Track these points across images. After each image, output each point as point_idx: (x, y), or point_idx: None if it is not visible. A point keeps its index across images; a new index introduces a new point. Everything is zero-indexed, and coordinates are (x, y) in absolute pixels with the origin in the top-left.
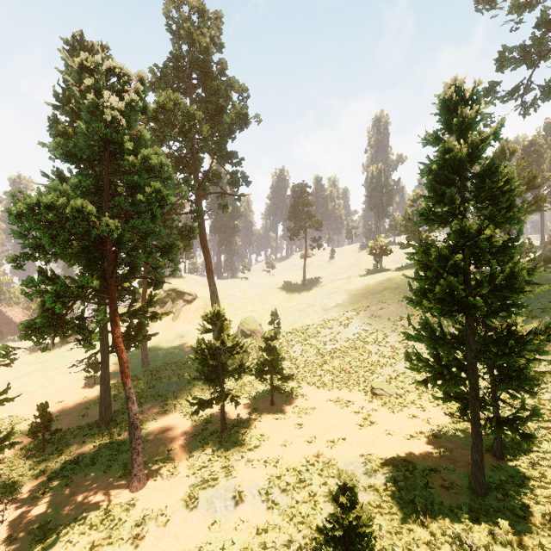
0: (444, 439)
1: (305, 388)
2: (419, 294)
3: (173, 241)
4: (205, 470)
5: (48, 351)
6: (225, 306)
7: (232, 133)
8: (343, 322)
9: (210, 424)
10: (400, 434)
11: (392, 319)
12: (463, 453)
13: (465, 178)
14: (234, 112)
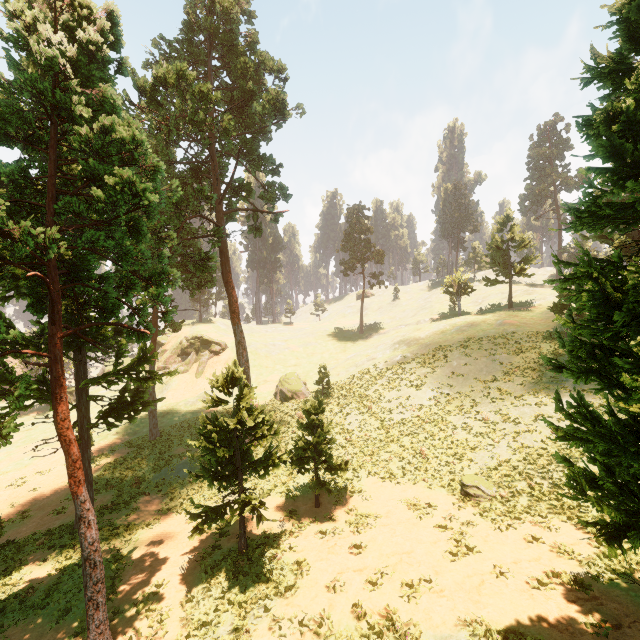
0: (598, 592)
1: (364, 479)
2: (584, 356)
3: (167, 269)
4: (206, 630)
5: (41, 415)
6: (261, 358)
7: (266, 131)
8: (415, 382)
9: (225, 538)
10: (520, 576)
11: (481, 379)
12: None
13: None
14: (267, 98)
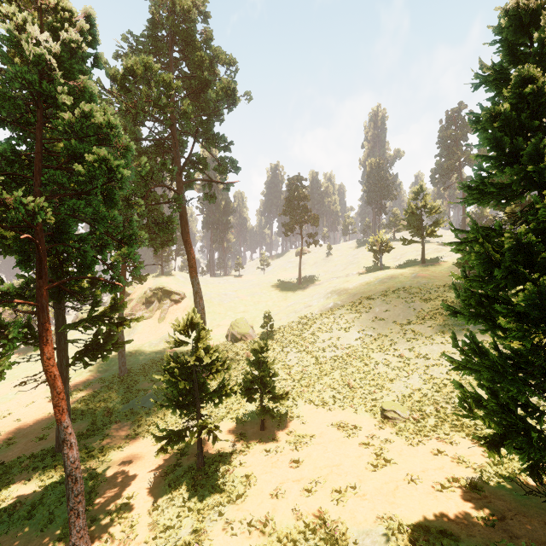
0: (488, 492)
1: (301, 407)
2: (473, 304)
3: (136, 231)
4: (170, 533)
5: (22, 356)
6: (215, 306)
7: (219, 114)
8: (344, 325)
9: (185, 457)
10: (427, 481)
11: (398, 323)
12: (521, 519)
13: (544, 129)
14: (220, 86)
